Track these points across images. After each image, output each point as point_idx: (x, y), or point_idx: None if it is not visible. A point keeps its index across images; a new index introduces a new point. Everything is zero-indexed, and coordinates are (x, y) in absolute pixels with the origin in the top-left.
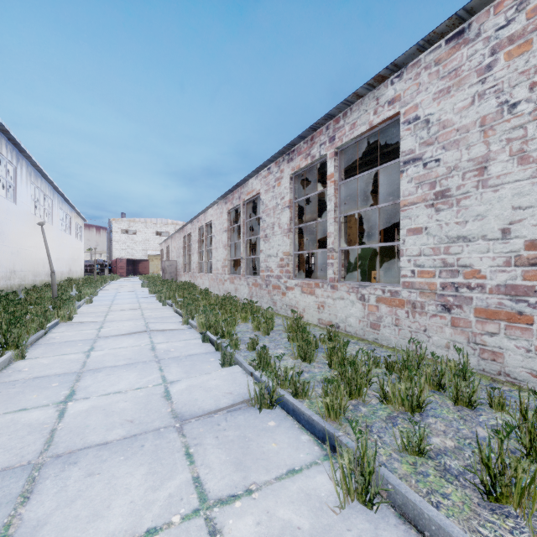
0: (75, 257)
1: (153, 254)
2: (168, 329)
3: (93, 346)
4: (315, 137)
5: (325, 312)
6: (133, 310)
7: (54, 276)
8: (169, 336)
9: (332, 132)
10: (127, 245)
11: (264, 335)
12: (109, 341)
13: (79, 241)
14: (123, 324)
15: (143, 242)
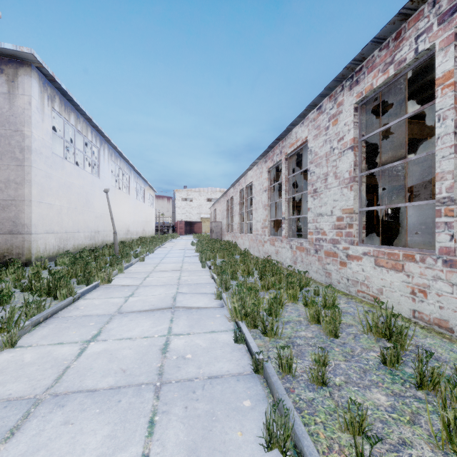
0: (148, 220)
1: (205, 217)
2: (195, 306)
3: (102, 329)
4: (404, 30)
5: (428, 302)
6: (173, 272)
7: (115, 236)
8: (193, 321)
9: (448, 1)
10: (186, 210)
11: (329, 336)
12: (123, 322)
13: (151, 207)
14: (155, 291)
15: (198, 207)
